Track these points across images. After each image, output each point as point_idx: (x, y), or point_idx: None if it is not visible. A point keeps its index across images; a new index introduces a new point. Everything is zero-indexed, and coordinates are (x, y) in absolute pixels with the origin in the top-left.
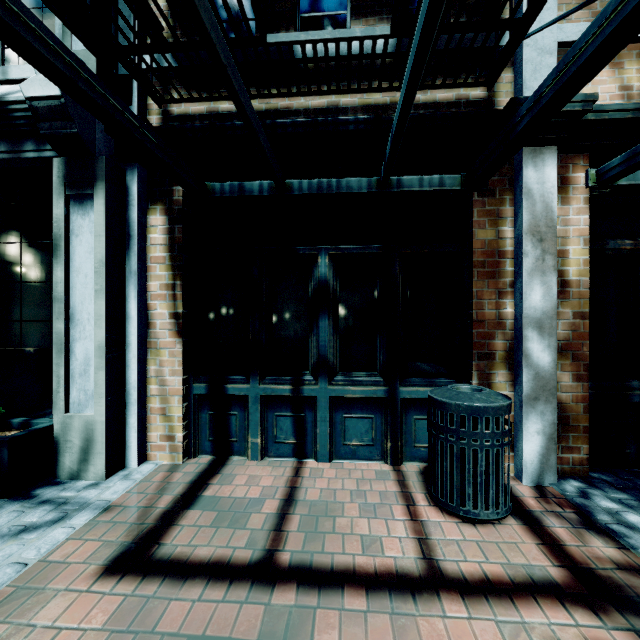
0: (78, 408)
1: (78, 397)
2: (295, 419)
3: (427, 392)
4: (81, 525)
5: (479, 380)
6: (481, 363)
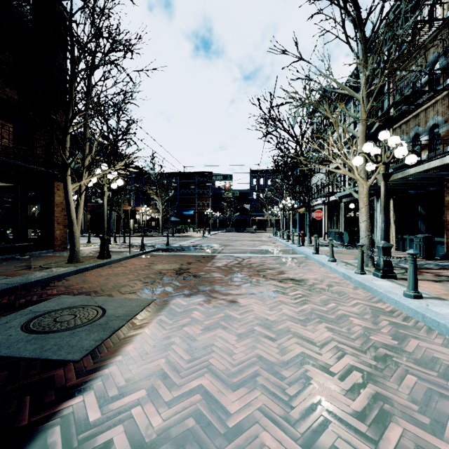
0: (377, 237)
1: (377, 235)
2: None
3: (439, 239)
4: None
5: (446, 236)
6: (446, 232)
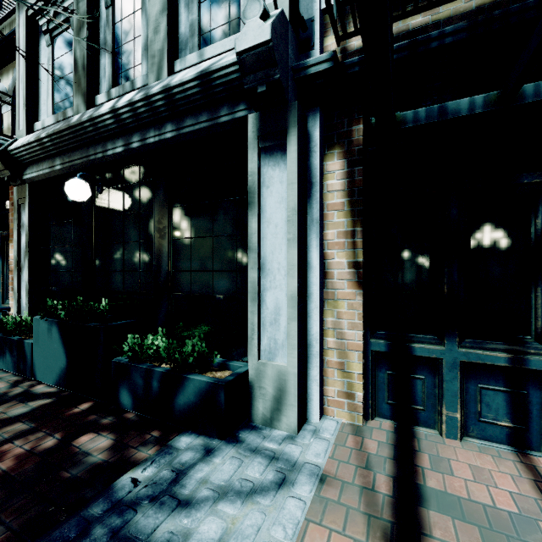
0: (268, 356)
1: (268, 345)
2: (511, 396)
3: None
4: (309, 499)
5: None
6: None
